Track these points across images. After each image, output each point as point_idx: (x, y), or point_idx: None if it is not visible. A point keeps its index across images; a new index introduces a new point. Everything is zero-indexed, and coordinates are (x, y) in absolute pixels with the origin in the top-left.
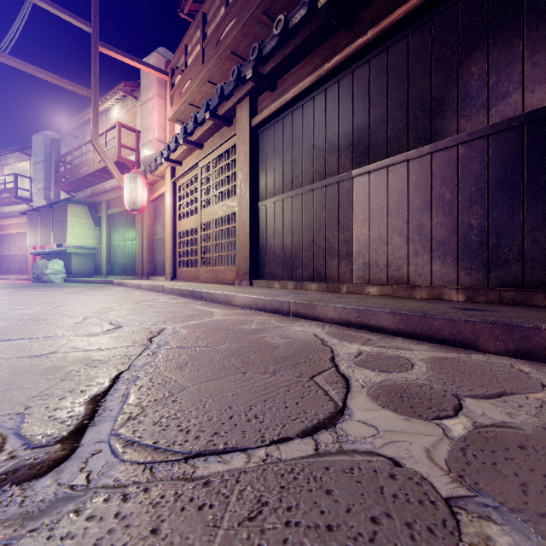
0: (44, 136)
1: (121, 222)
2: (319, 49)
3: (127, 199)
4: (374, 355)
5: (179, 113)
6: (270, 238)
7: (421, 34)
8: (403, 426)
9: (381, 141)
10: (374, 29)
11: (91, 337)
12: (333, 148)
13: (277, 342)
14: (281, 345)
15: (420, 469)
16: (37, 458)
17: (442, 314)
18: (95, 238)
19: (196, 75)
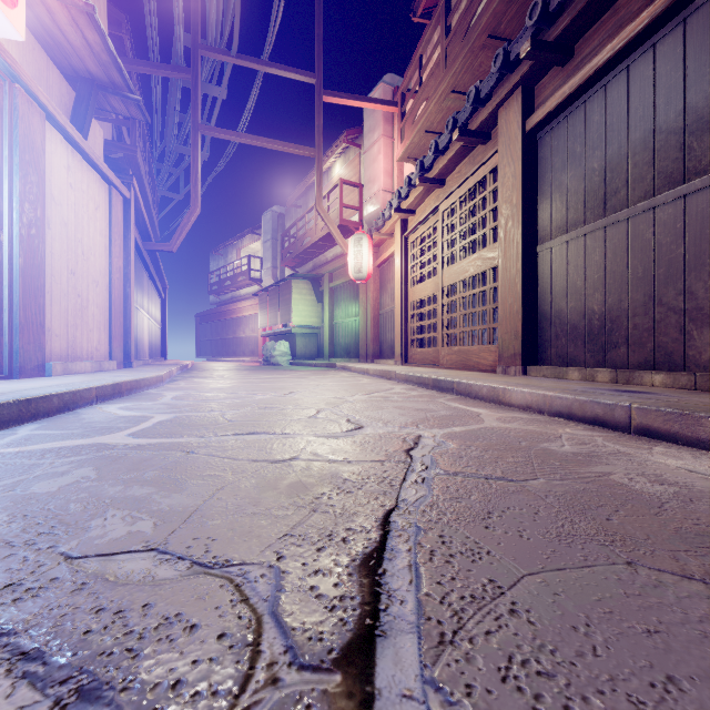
0: (272, 213)
1: (343, 295)
2: None
3: (351, 266)
4: None
5: (411, 147)
6: (559, 300)
7: None
8: None
9: None
10: None
11: (332, 439)
12: (707, 120)
13: (649, 490)
14: (663, 498)
15: None
16: (311, 703)
17: None
18: (317, 316)
19: (435, 89)
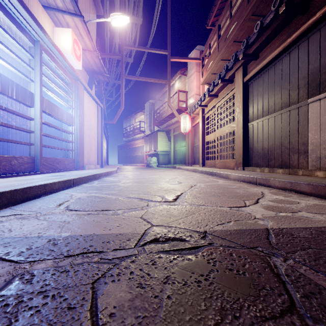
0: (149, 103)
1: (179, 138)
2: (285, 29)
3: (182, 128)
4: (283, 199)
5: (206, 79)
6: (255, 143)
7: None
8: (263, 211)
9: None
10: (321, 11)
11: (173, 185)
12: (295, 87)
13: (240, 192)
14: (241, 193)
15: (255, 215)
16: (169, 200)
17: None
18: (168, 146)
19: (214, 59)
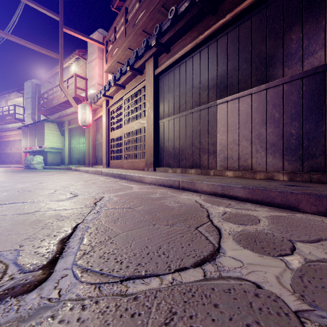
0: (31, 82)
1: (76, 133)
2: (196, 27)
3: (80, 119)
4: (234, 214)
5: (111, 67)
6: (166, 142)
7: (259, 16)
8: (259, 261)
9: (235, 82)
10: (231, 14)
11: (59, 202)
12: (205, 87)
13: (173, 205)
14: (175, 207)
15: (274, 290)
16: (27, 279)
17: (276, 188)
18: (61, 142)
19: (121, 44)
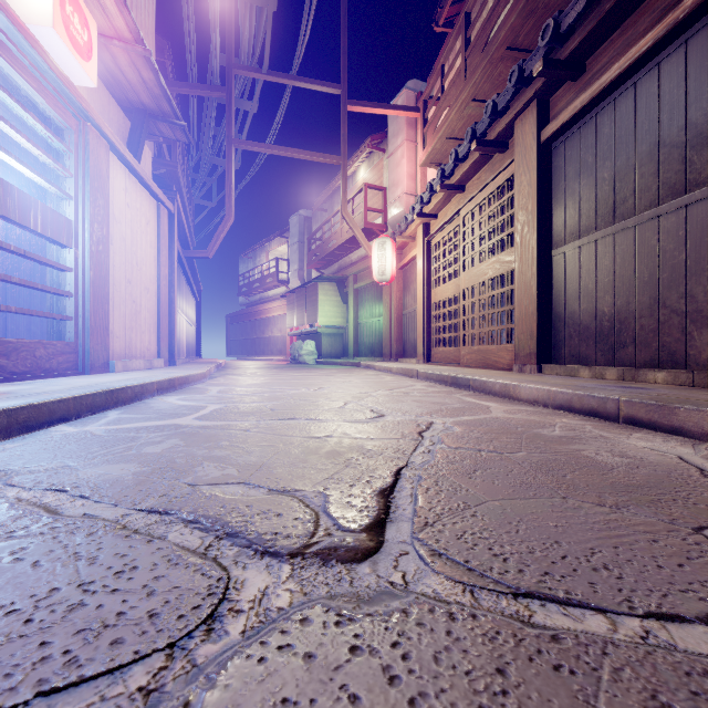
0: (299, 217)
1: (368, 296)
2: None
3: (375, 269)
4: None
5: (433, 153)
6: (572, 302)
7: None
8: None
9: None
10: None
11: (358, 424)
12: (706, 136)
13: (607, 461)
14: (615, 465)
15: None
16: (350, 542)
17: None
18: (342, 316)
19: (456, 98)
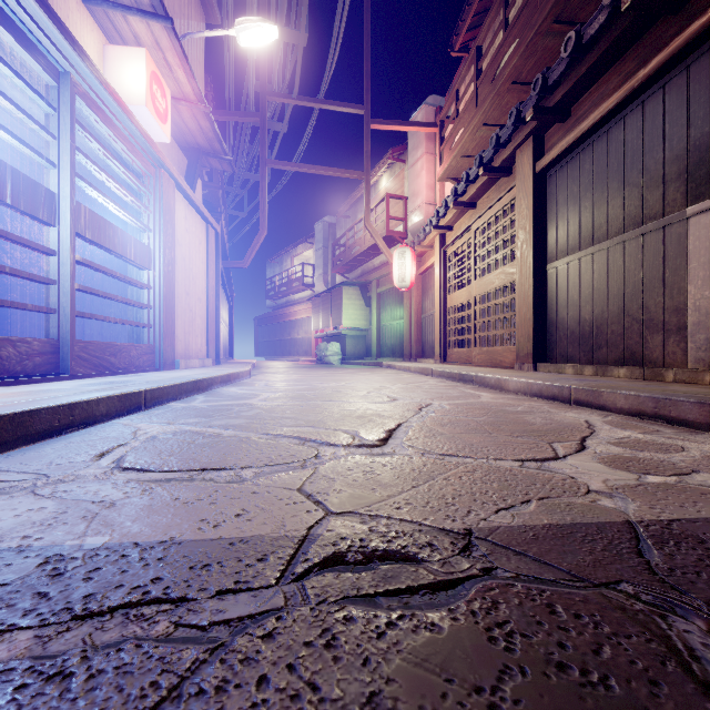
0: (323, 223)
1: (389, 300)
2: (632, 49)
3: (396, 277)
4: (642, 440)
5: (449, 169)
6: (562, 310)
7: None
8: (603, 471)
9: None
10: None
11: (377, 404)
12: (656, 180)
13: (536, 421)
14: (538, 423)
15: (588, 482)
16: (371, 443)
17: None
18: (365, 319)
19: (468, 123)
